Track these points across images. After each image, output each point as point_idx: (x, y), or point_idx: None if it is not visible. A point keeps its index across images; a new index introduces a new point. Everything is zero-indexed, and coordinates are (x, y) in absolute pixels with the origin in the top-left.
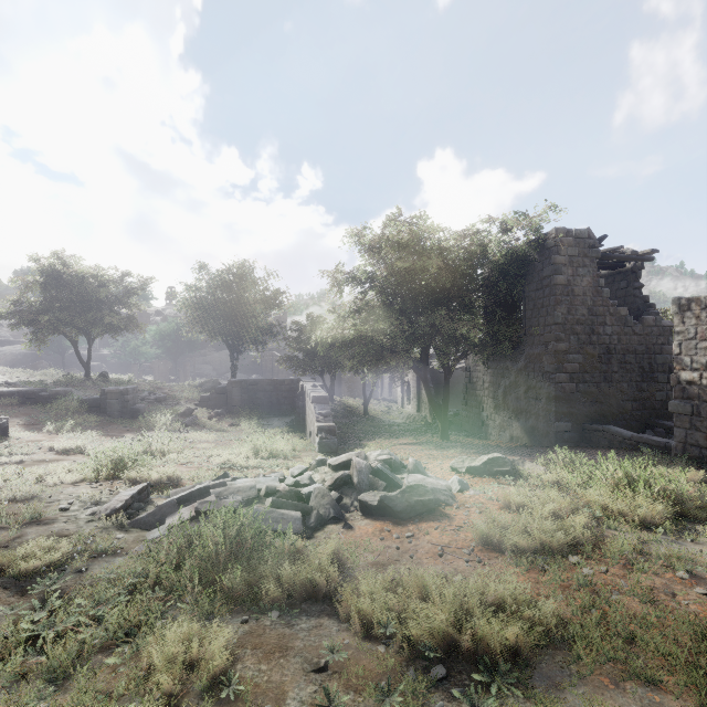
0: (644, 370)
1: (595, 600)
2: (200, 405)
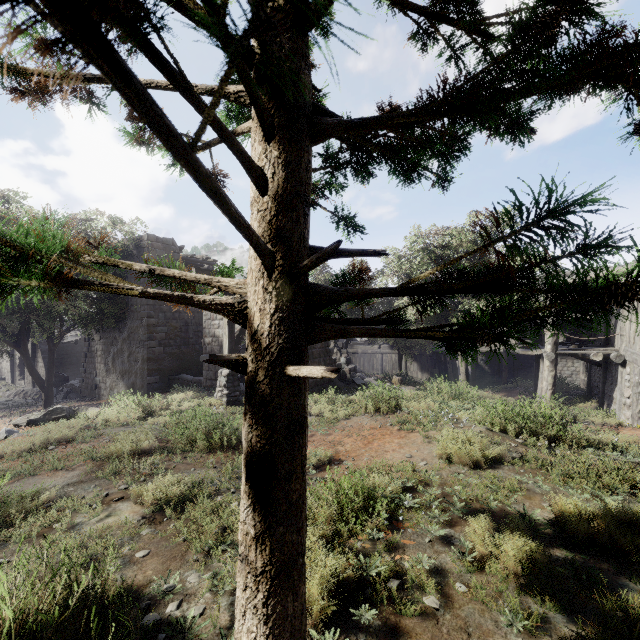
0: None
1: (44, 459)
2: None
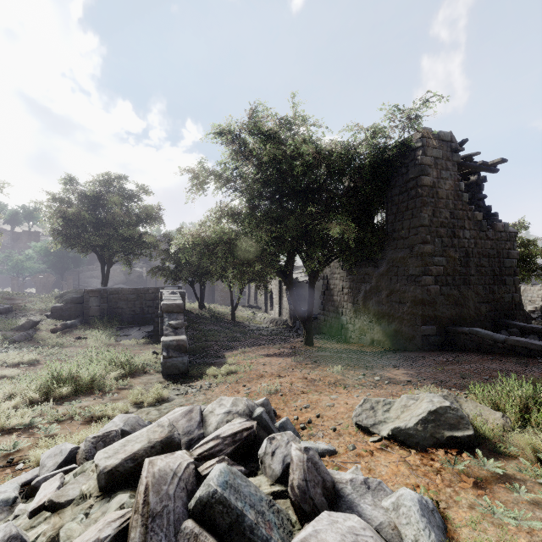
0: (495, 273)
1: None
2: (51, 317)
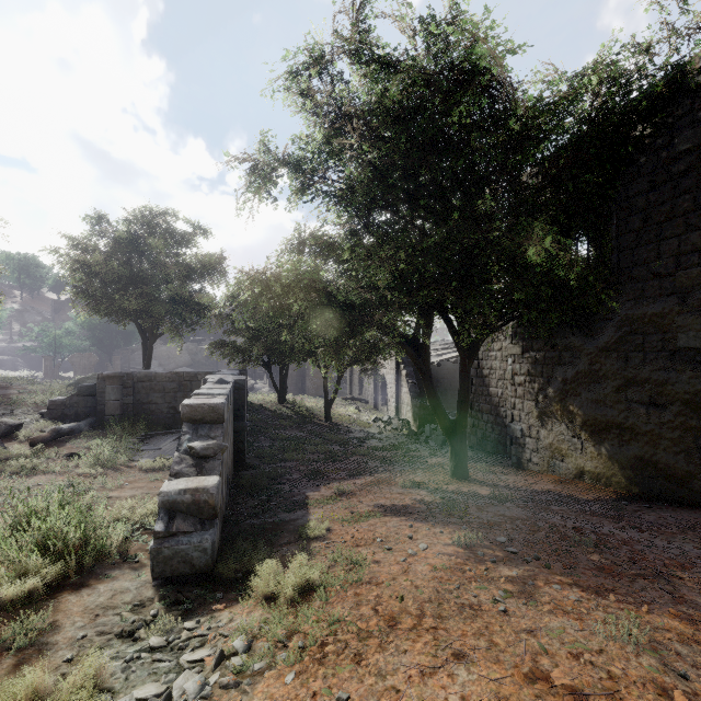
0: None
1: None
2: (48, 416)
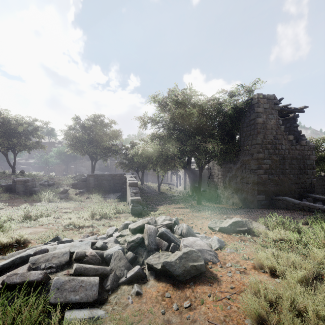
0: (301, 168)
1: None
2: (72, 187)
